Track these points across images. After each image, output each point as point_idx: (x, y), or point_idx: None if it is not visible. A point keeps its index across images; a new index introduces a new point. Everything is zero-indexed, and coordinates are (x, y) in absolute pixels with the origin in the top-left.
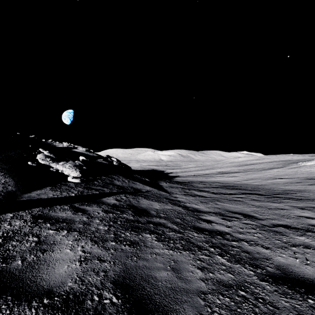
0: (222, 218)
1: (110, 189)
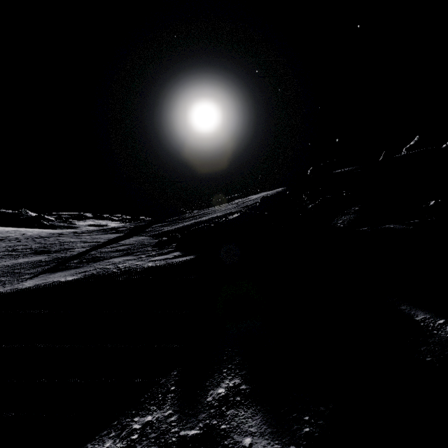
0: None
1: (105, 252)
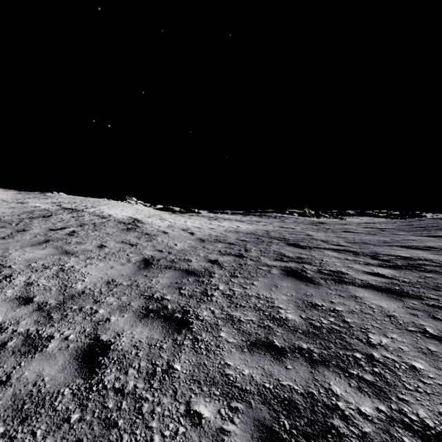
0: (395, 234)
1: None
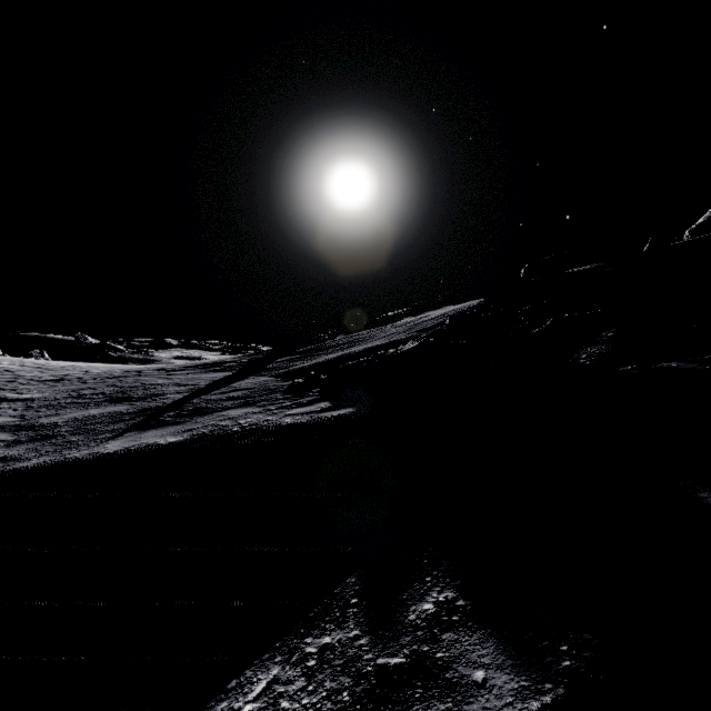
0: None
1: (212, 400)
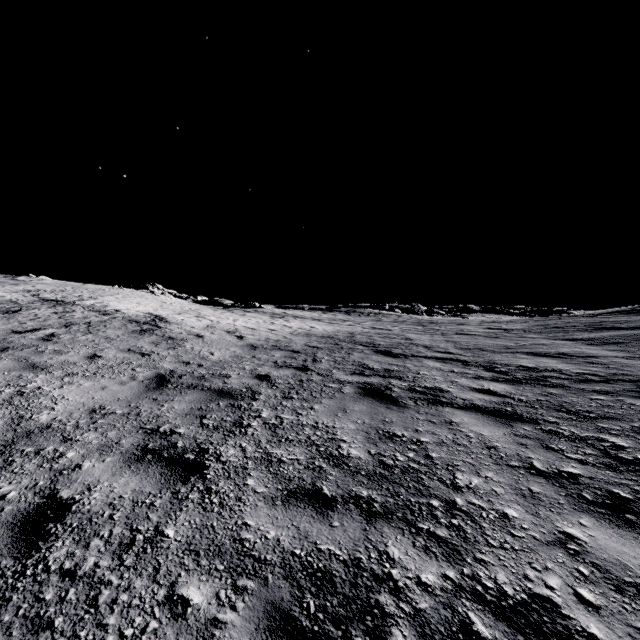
0: (524, 336)
1: None
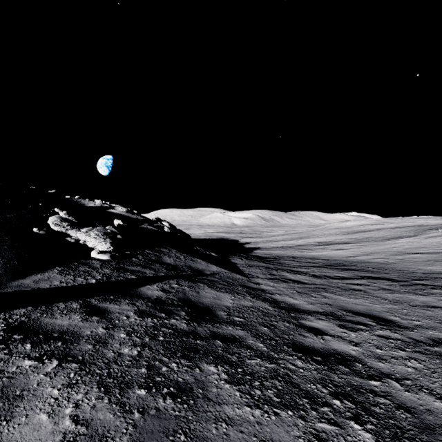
0: (339, 324)
1: (156, 270)
